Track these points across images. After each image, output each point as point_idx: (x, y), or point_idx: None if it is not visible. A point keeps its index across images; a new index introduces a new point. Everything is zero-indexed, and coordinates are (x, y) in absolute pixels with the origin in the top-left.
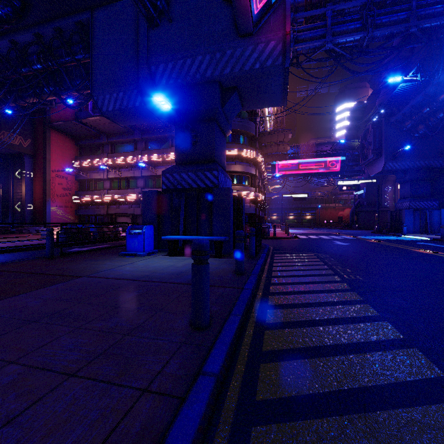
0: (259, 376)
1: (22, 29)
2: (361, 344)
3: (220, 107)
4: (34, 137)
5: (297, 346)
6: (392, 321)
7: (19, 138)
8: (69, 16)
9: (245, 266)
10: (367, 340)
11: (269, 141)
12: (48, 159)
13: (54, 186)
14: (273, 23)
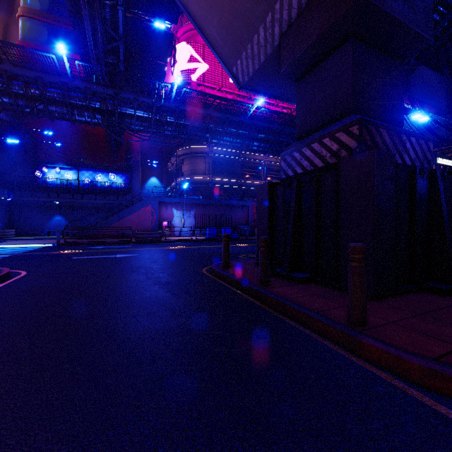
0: None
1: None
2: None
3: None
4: None
5: None
6: None
7: None
8: None
9: None
10: None
11: None
12: None
13: None
14: None
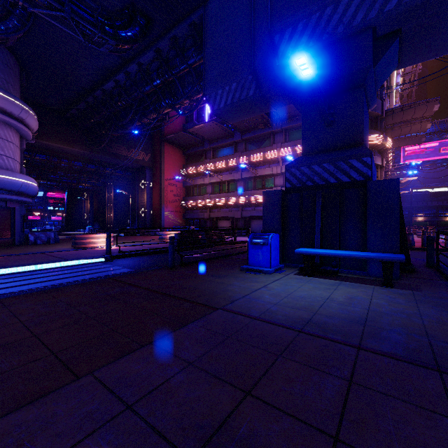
0: None
1: (146, 49)
2: None
3: (372, 66)
4: (152, 152)
5: None
6: None
7: (142, 154)
8: (184, 21)
9: None
10: None
11: (399, 121)
12: (162, 169)
13: (167, 194)
14: None
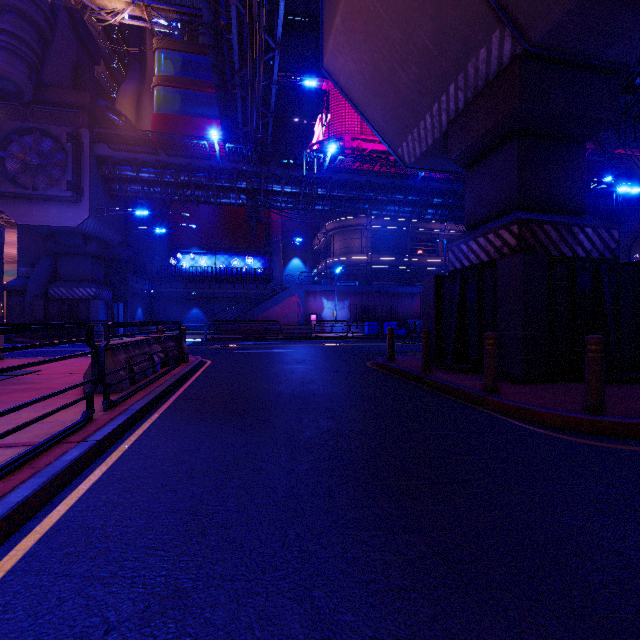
0: None
1: None
2: None
3: None
4: None
5: None
6: None
7: None
8: None
9: None
10: None
11: None
12: None
13: None
14: None
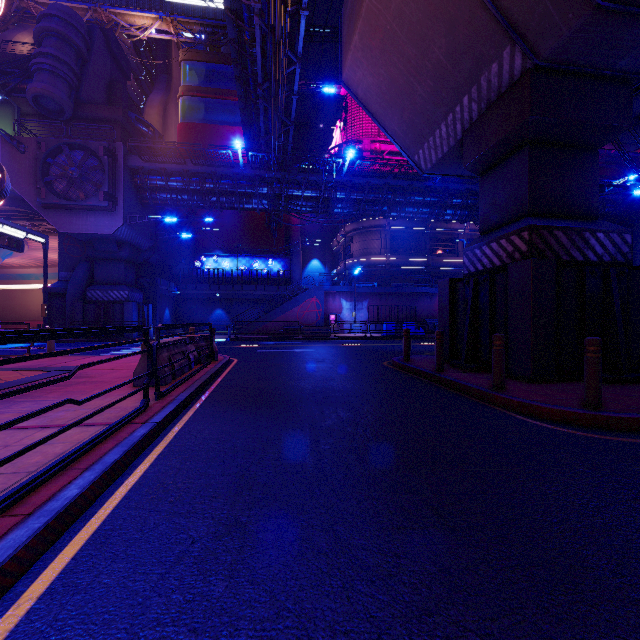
0: None
1: None
2: None
3: None
4: None
5: None
6: None
7: None
8: None
9: None
10: None
11: None
12: None
13: None
14: None
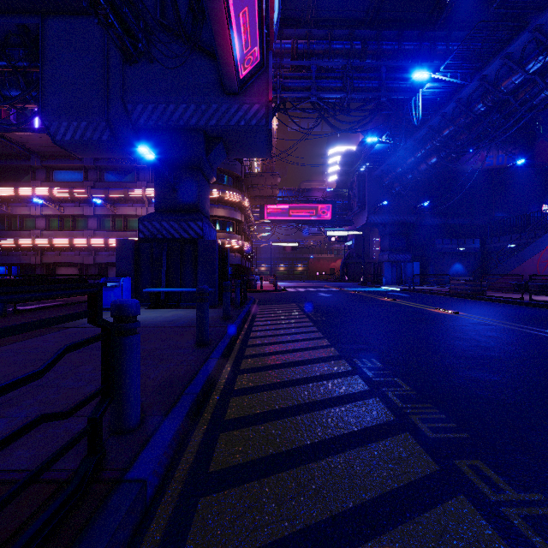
0: (242, 363)
1: None
2: (304, 348)
3: (205, 156)
4: None
5: (266, 352)
6: (329, 338)
7: None
8: (7, 15)
9: (231, 313)
10: (309, 347)
11: (257, 183)
12: None
13: None
14: (257, 88)
